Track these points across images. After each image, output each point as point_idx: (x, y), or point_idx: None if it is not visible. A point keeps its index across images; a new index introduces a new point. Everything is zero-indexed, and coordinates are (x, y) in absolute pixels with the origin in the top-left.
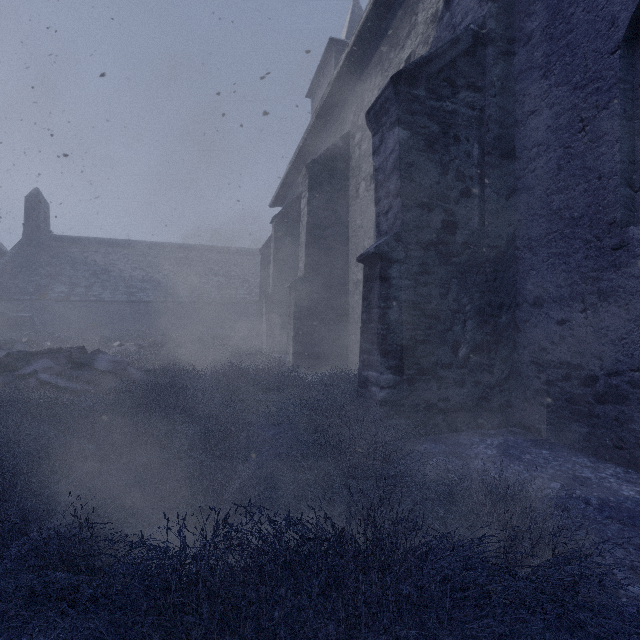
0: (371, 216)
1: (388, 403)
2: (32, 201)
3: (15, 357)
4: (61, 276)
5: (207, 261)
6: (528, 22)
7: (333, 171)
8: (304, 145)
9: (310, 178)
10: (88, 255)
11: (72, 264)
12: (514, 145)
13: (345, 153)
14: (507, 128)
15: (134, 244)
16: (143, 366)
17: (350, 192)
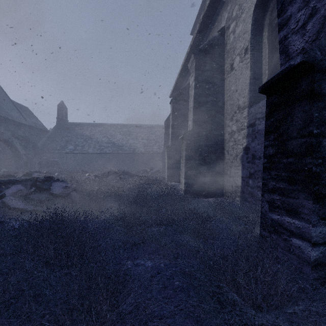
0: (245, 79)
1: (323, 265)
2: (60, 107)
3: (2, 183)
4: (71, 141)
5: (138, 132)
6: None
7: (213, 55)
8: (190, 51)
9: (196, 61)
10: (83, 131)
11: (76, 135)
12: None
13: (221, 42)
14: None
15: (104, 125)
16: (86, 190)
17: (225, 69)
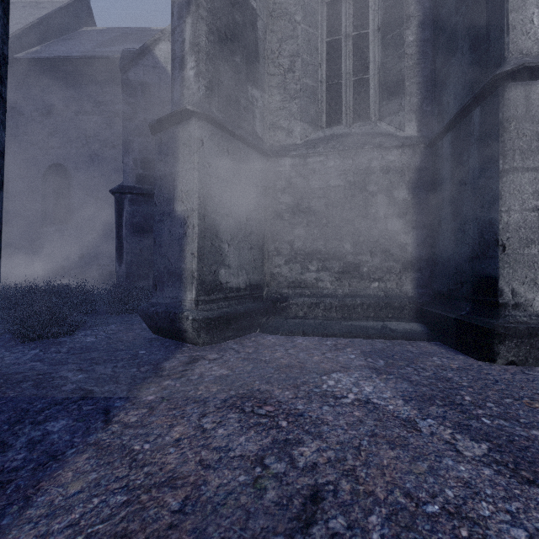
0: None
1: None
2: None
3: None
4: None
5: None
6: (14, 147)
7: None
8: None
9: None
10: None
11: None
12: (8, 188)
13: None
14: (5, 181)
15: None
16: None
17: None
